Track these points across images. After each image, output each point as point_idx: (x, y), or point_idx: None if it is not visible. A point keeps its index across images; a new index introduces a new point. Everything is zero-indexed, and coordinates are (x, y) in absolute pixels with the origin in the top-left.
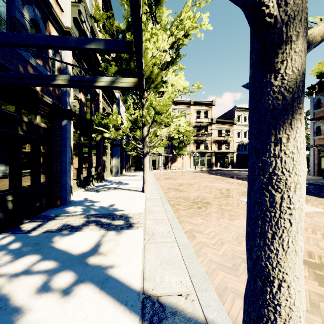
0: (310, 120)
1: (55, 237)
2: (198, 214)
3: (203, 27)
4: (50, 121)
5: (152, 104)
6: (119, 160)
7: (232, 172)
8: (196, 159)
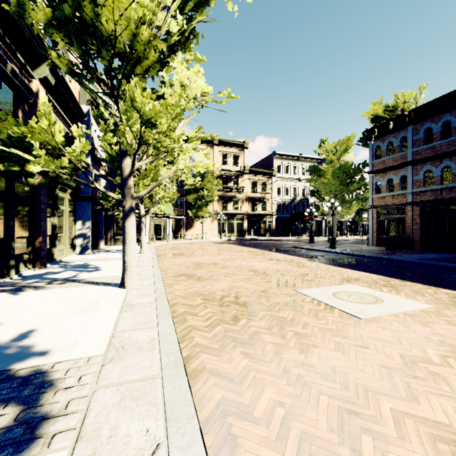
0: (368, 173)
1: None
2: (233, 341)
3: None
4: None
5: (134, 101)
6: (89, 225)
7: (271, 243)
8: (222, 223)
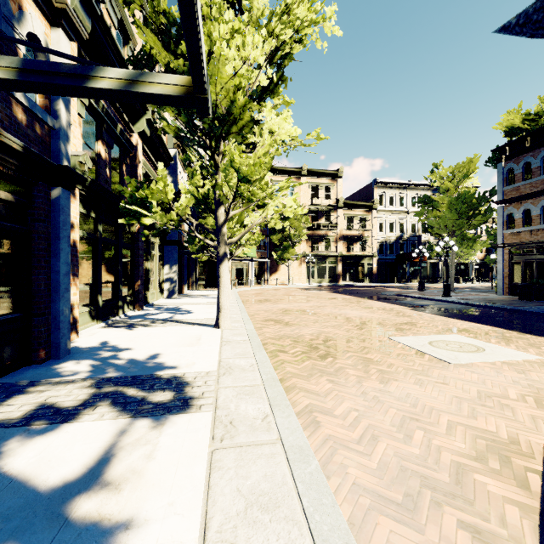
0: (496, 203)
1: (10, 441)
2: (320, 372)
3: (326, 30)
4: (24, 189)
5: (233, 162)
6: (176, 269)
7: (371, 290)
8: (311, 267)
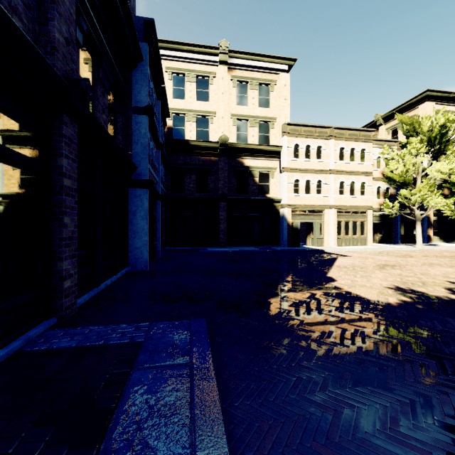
0: None
1: (411, 245)
2: None
3: None
4: None
5: None
6: None
7: None
8: None
